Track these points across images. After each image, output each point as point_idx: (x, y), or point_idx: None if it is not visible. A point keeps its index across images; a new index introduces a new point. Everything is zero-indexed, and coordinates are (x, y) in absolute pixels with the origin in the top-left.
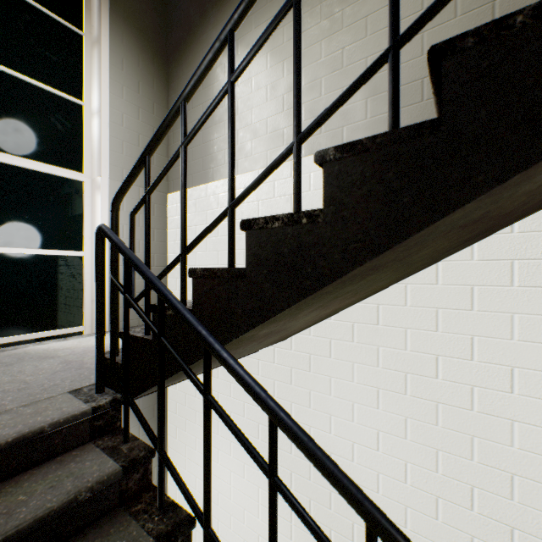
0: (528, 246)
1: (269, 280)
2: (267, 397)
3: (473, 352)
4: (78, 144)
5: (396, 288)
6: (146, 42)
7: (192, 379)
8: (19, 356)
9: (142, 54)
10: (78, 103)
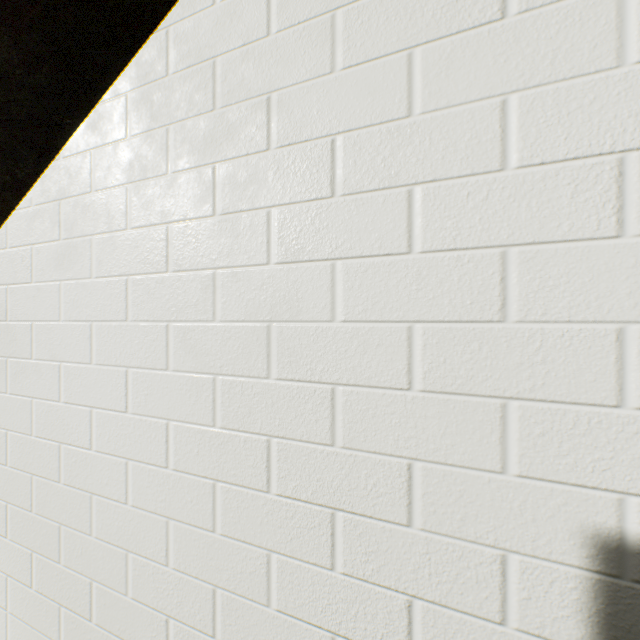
0: None
1: None
2: None
3: (271, 130)
4: None
5: (154, 43)
6: None
7: None
8: None
9: None
10: None
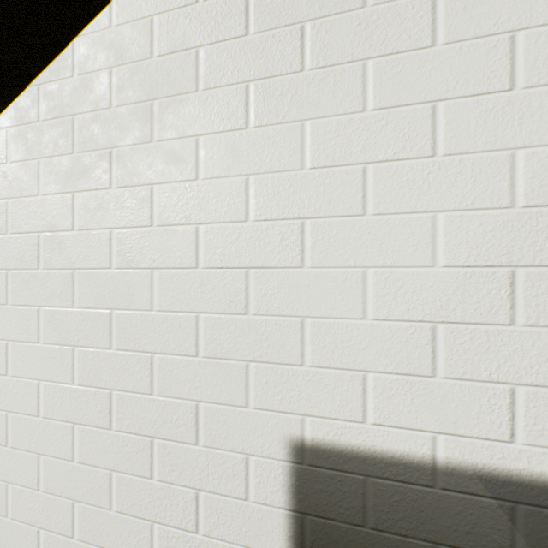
0: None
1: None
2: None
3: (113, 175)
4: None
5: (29, 95)
6: None
7: None
8: None
9: None
10: None
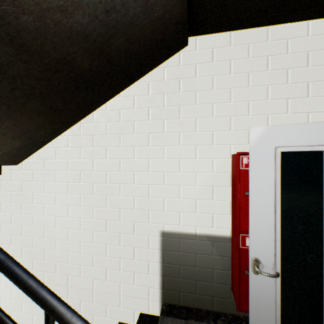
0: (125, 103)
1: None
2: None
3: (107, 155)
4: None
5: (76, 126)
6: None
7: None
8: None
9: None
10: None
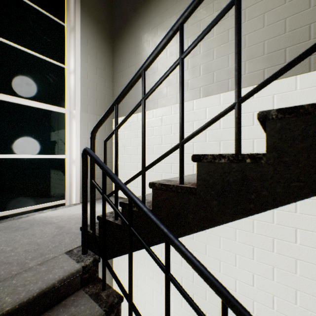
0: None
1: (216, 199)
2: (220, 286)
3: None
4: (62, 91)
5: None
6: (101, 28)
7: (156, 260)
8: (31, 222)
9: (99, 36)
10: (62, 66)
